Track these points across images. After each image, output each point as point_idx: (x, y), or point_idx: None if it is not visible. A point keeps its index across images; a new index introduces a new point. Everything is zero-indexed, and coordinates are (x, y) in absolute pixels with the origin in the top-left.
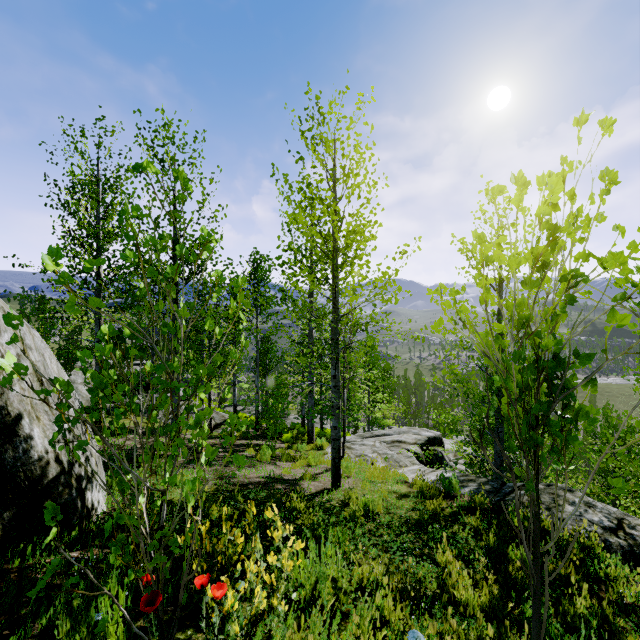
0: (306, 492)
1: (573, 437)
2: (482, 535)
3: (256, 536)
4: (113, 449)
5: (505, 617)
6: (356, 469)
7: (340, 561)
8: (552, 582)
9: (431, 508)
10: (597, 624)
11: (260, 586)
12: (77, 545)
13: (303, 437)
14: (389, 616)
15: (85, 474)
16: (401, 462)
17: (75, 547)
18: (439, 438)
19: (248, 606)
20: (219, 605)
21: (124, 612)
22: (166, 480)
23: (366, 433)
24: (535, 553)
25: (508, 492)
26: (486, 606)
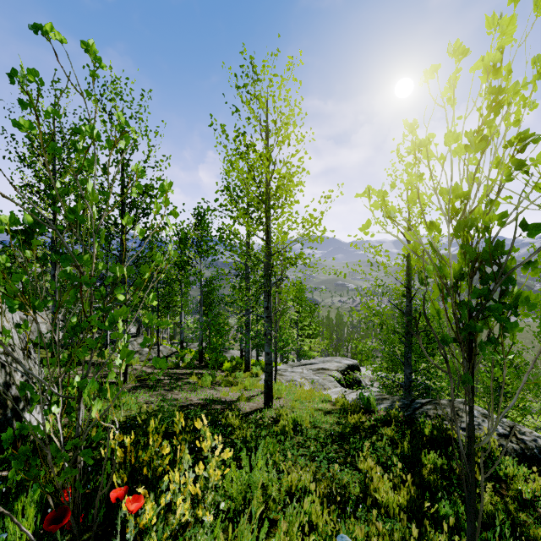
0: (241, 411)
1: (512, 324)
2: (397, 444)
3: (182, 446)
4: (7, 348)
5: (421, 516)
6: (286, 391)
7: (269, 470)
8: (460, 483)
9: (352, 422)
10: (502, 519)
11: (183, 497)
12: (9, 464)
13: (241, 367)
14: (316, 521)
15: (23, 396)
16: (325, 385)
17: (6, 466)
18: (357, 365)
19: (174, 518)
20: (136, 519)
21: (27, 532)
22: (74, 384)
23: (295, 363)
24: (470, 450)
25: (417, 407)
26: (404, 507)
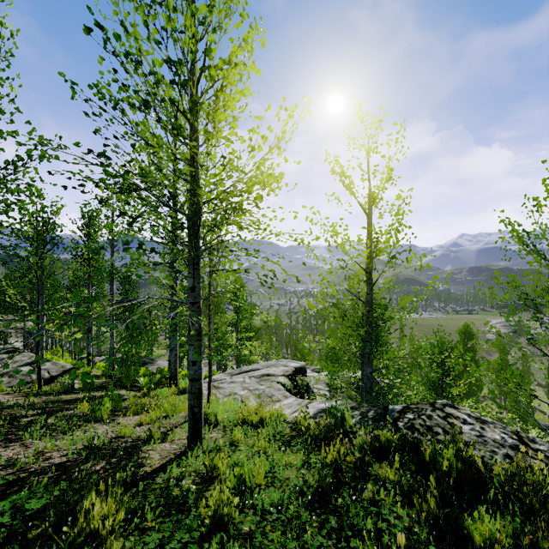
0: (139, 474)
1: None
2: (409, 495)
3: None
4: None
5: None
6: (224, 413)
7: None
8: None
9: (331, 462)
10: None
11: None
12: None
13: (166, 381)
14: None
15: None
16: (274, 396)
17: None
18: (304, 368)
19: None
20: None
21: None
22: None
23: (235, 370)
24: None
25: (396, 417)
26: None
